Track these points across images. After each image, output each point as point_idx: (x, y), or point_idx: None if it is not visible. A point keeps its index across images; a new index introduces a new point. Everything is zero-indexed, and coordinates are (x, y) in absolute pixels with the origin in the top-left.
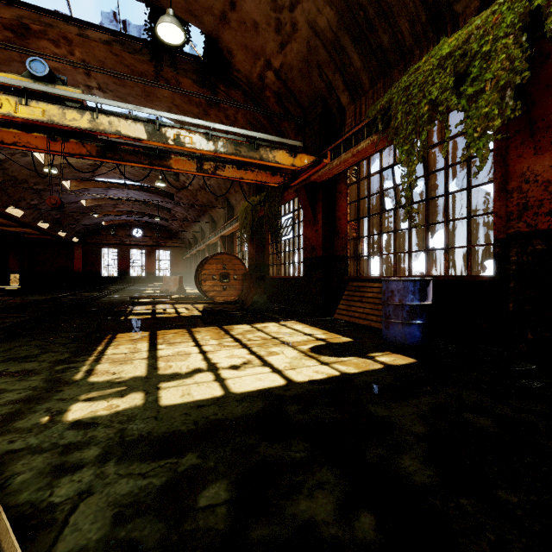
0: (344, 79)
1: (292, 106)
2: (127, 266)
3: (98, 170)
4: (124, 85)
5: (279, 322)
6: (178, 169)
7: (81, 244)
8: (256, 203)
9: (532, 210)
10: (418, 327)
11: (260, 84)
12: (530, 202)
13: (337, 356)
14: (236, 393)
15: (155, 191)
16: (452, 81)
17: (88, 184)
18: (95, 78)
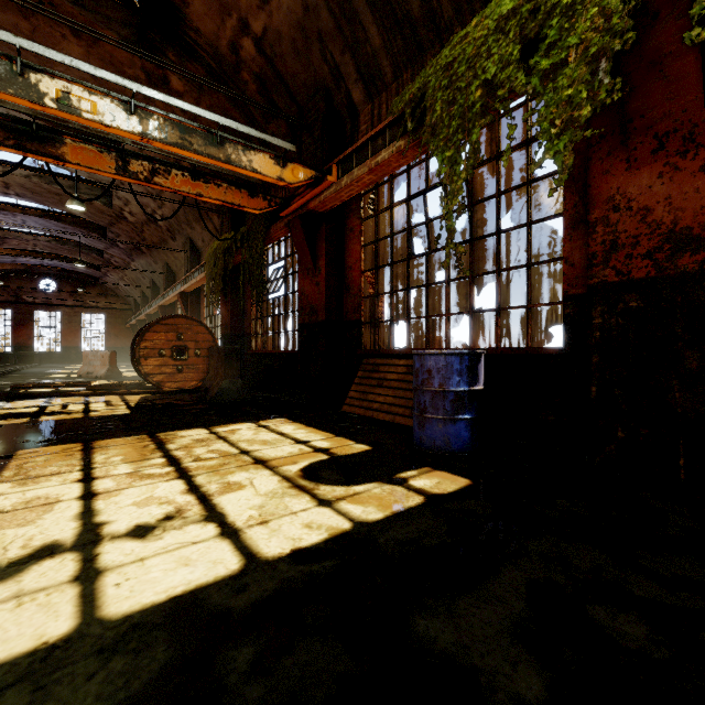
0: (357, 64)
1: (283, 100)
2: (28, 337)
3: None
4: None
5: (259, 421)
6: (80, 164)
7: None
8: (230, 243)
9: (624, 250)
10: (467, 424)
11: (232, 57)
12: (620, 239)
13: (347, 484)
14: (110, 621)
15: (74, 220)
16: (518, 50)
17: None
18: None
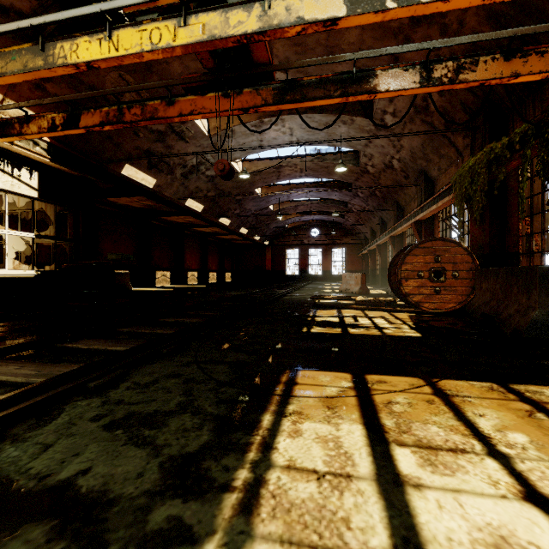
0: None
1: None
2: (305, 265)
3: (282, 172)
4: (305, 51)
5: None
6: (388, 91)
7: (270, 246)
8: (500, 151)
9: None
10: None
11: None
12: None
13: None
14: None
15: (332, 184)
16: None
17: (274, 189)
18: (276, 55)
